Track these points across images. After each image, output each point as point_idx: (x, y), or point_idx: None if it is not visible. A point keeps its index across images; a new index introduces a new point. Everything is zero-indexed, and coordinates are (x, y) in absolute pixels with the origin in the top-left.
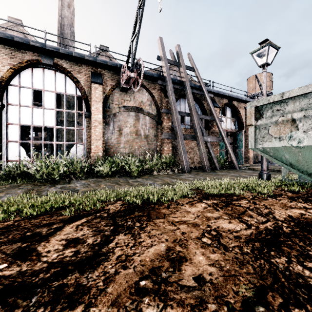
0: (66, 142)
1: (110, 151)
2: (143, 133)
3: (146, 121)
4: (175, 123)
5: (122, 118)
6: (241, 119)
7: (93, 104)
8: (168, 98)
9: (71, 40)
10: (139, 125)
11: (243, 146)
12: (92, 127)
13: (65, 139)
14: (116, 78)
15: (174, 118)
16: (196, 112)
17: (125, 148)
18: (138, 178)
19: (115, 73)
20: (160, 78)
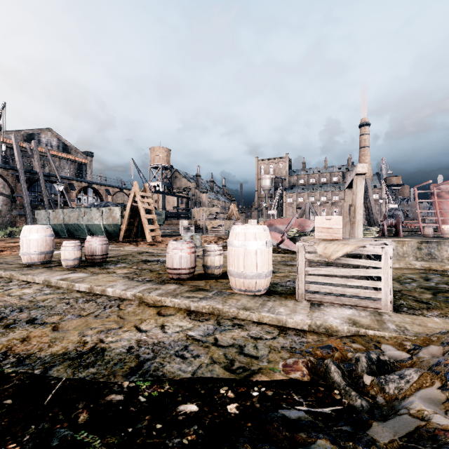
0: None
1: None
2: None
3: (0, 199)
4: (25, 204)
5: None
6: (102, 198)
7: None
8: (21, 186)
9: None
10: None
11: None
12: None
13: None
14: None
15: (25, 200)
16: (47, 196)
17: None
18: None
19: None
20: (14, 169)
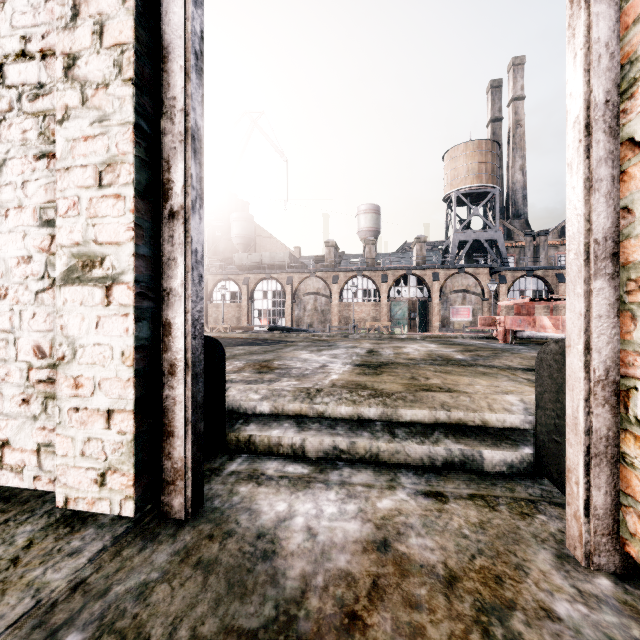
0: None
1: None
2: None
3: None
4: None
5: None
6: None
7: None
8: None
9: (524, 204)
10: None
11: None
12: None
13: None
14: None
15: None
16: None
17: None
18: None
19: None
20: None
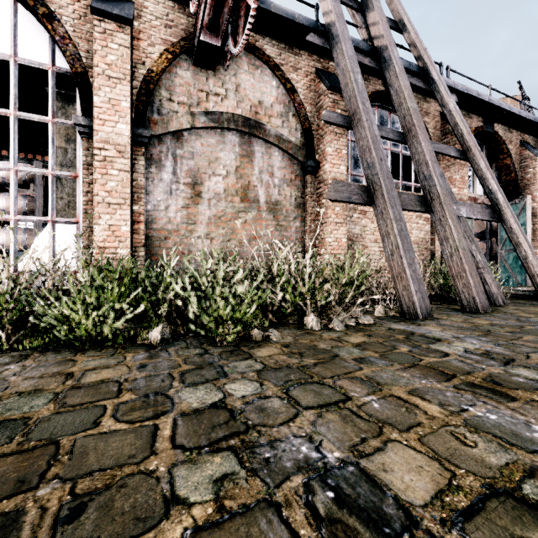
0: (16, 214)
1: (165, 246)
2: (263, 196)
3: (274, 161)
4: (367, 154)
5: (200, 147)
6: (512, 172)
7: (97, 85)
8: (342, 83)
9: None
10: (252, 171)
11: (528, 237)
12: (94, 163)
13: (12, 204)
14: (181, 24)
15: (365, 137)
16: (424, 129)
17: (209, 238)
18: (237, 362)
19: (180, 7)
20: (315, 29)
